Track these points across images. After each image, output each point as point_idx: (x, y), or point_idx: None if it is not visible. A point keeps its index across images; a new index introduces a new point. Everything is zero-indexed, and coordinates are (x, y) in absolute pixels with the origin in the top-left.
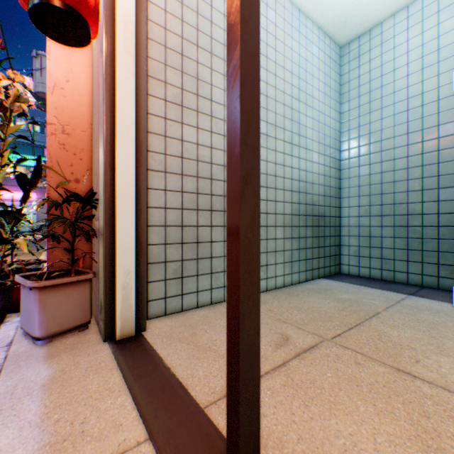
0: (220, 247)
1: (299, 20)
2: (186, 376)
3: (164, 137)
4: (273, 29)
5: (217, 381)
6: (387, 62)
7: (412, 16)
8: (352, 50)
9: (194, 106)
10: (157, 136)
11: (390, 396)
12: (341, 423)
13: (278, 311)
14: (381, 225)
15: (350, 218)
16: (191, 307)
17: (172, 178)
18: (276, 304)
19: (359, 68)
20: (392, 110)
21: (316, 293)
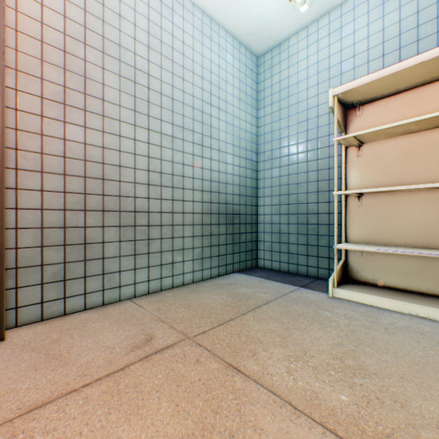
0: (116, 248)
1: (211, 28)
2: (5, 391)
3: (41, 136)
4: (181, 34)
5: (36, 394)
6: (293, 75)
7: (311, 36)
8: (266, 61)
9: (82, 105)
10: (30, 134)
11: (200, 394)
12: (128, 429)
13: (166, 309)
14: (288, 222)
15: (265, 215)
16: (78, 310)
17: (52, 178)
18: (170, 302)
19: (272, 78)
20: (296, 119)
21: (219, 288)
